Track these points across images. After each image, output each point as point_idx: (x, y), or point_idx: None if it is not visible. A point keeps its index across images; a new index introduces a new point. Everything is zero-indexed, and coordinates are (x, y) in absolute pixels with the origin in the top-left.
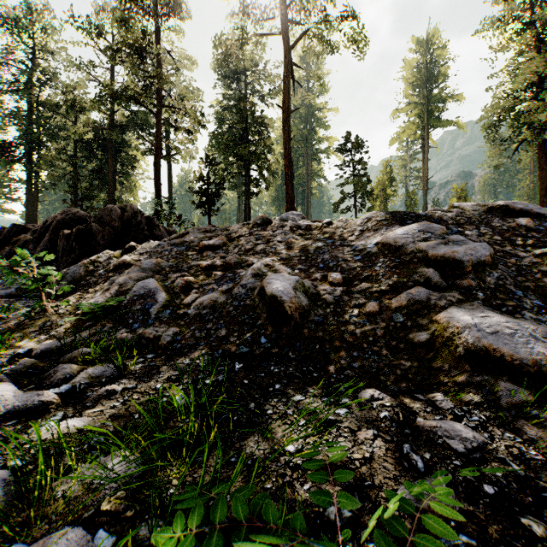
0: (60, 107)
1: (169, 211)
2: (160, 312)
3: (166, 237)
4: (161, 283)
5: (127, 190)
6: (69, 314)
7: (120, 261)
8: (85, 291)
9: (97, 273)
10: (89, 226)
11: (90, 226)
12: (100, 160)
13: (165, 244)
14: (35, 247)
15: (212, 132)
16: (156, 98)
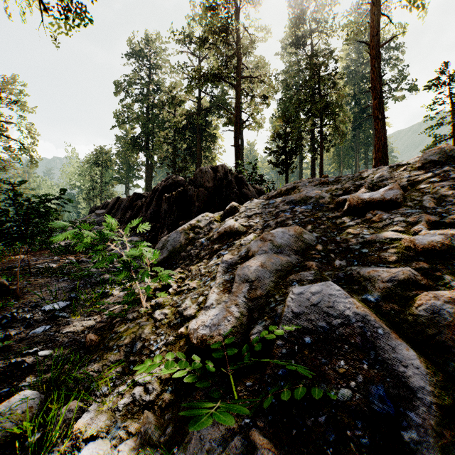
0: (165, 103)
1: (251, 171)
2: (448, 452)
3: (254, 196)
4: (349, 292)
5: (209, 161)
6: (168, 327)
7: (227, 227)
8: (185, 265)
9: (197, 241)
10: (185, 190)
11: (186, 190)
12: (191, 140)
13: (277, 203)
14: (146, 210)
15: (279, 99)
16: (236, 71)
